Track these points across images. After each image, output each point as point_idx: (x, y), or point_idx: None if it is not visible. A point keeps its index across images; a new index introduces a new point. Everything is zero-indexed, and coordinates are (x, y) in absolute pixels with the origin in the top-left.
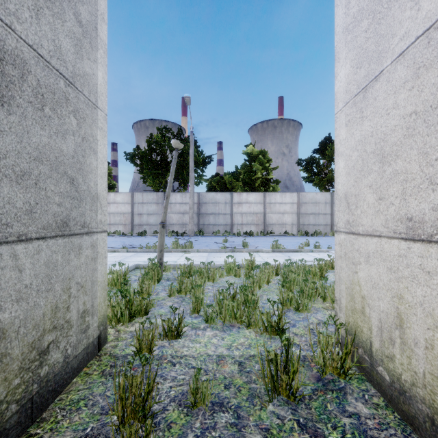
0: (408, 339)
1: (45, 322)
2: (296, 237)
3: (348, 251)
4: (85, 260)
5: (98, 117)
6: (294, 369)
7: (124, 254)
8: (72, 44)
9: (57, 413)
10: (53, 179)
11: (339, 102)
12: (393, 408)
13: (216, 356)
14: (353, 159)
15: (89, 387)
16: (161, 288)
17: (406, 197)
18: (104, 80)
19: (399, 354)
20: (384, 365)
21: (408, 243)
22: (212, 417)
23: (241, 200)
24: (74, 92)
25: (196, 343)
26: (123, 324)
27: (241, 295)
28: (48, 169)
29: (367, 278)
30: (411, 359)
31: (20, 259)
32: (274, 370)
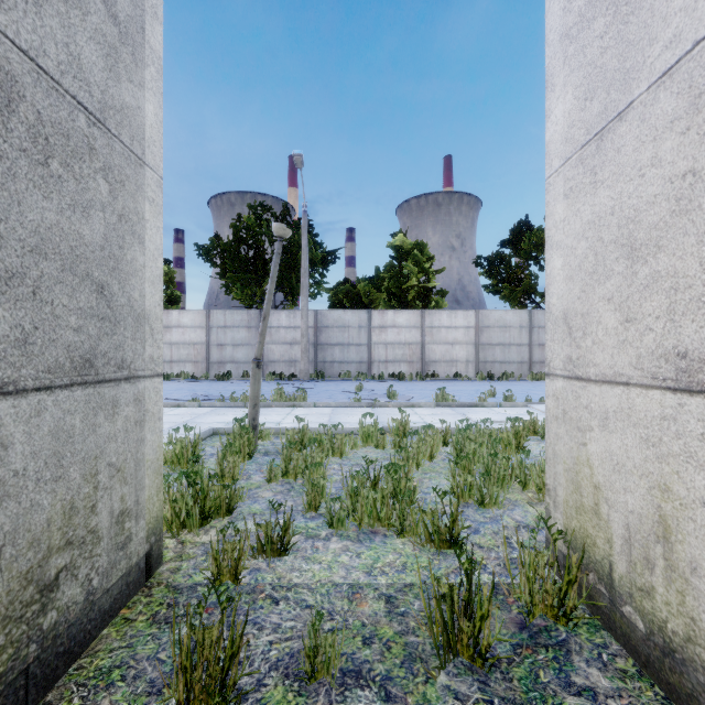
0: (679, 562)
1: (51, 535)
2: (474, 381)
3: (570, 408)
4: (123, 425)
5: (146, 181)
6: (483, 612)
7: (195, 411)
8: (101, 53)
9: (73, 692)
10: (66, 286)
11: (554, 158)
12: (652, 679)
13: (348, 587)
14: (579, 253)
15: (129, 645)
16: (254, 468)
17: (675, 317)
18: (157, 119)
19: (662, 586)
20: (636, 603)
21: (679, 397)
22: (342, 698)
23: (384, 323)
24: (105, 137)
25: (314, 563)
26: (191, 531)
27: (388, 481)
28: (58, 268)
29: (605, 455)
30: (685, 596)
31: (5, 425)
32: (447, 613)
